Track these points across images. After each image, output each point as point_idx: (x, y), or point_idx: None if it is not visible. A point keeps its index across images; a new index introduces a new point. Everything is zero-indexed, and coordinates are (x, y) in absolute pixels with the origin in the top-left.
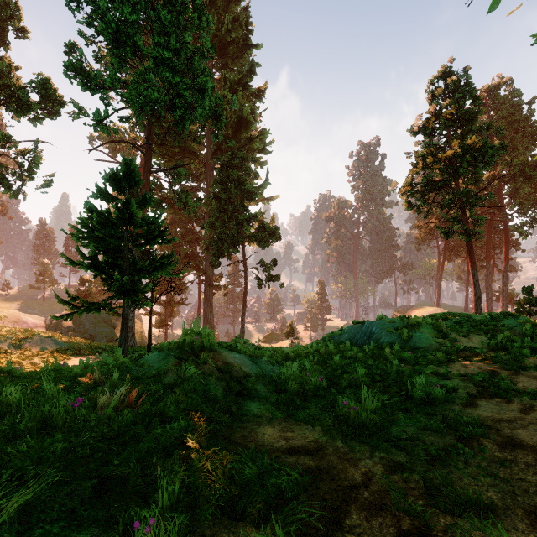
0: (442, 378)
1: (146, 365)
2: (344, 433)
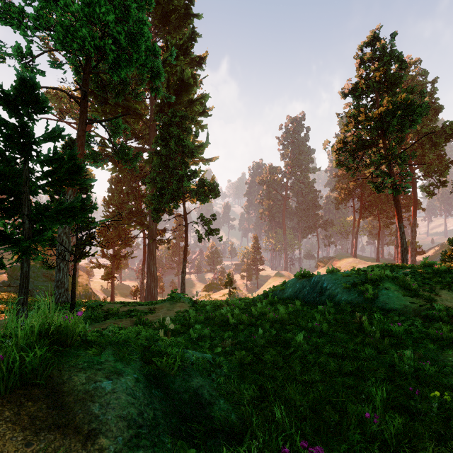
0: None
1: None
2: None
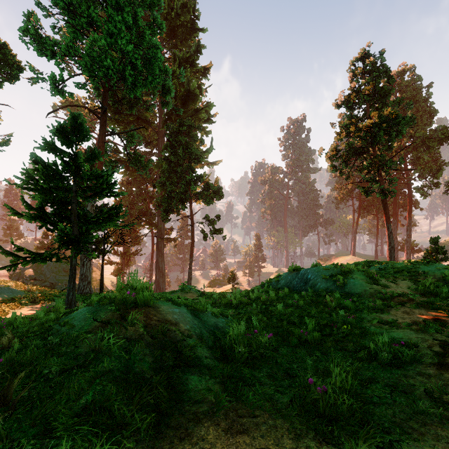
0: (393, 329)
1: (69, 324)
2: (317, 431)
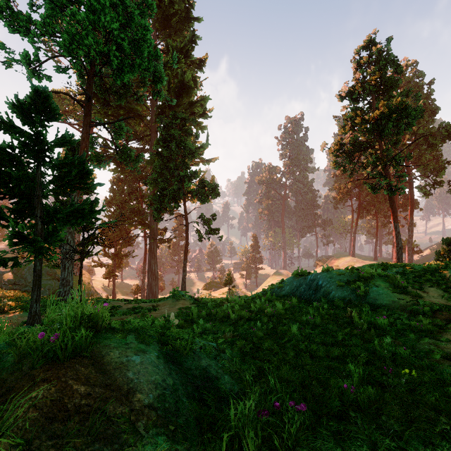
0: None
1: None
2: None
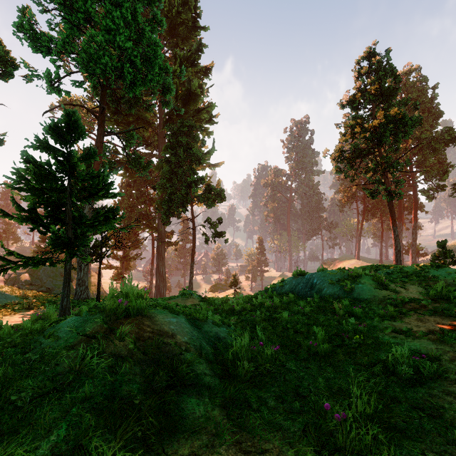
0: (408, 338)
1: (53, 336)
2: None
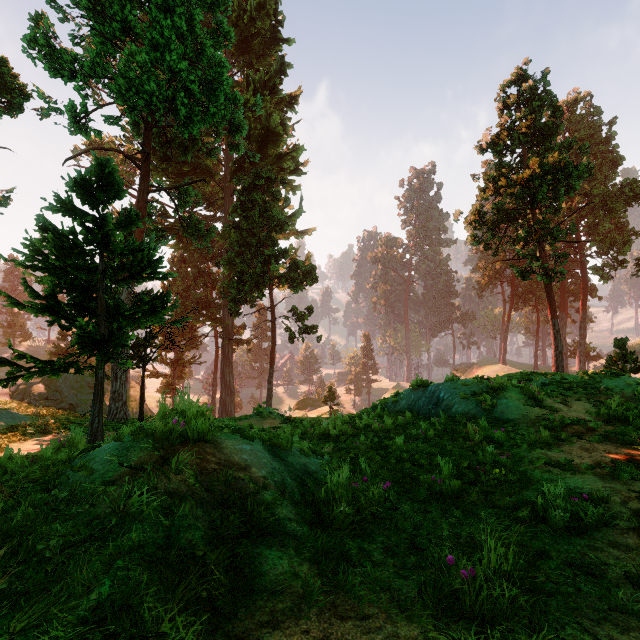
0: (567, 473)
1: (85, 468)
2: None
